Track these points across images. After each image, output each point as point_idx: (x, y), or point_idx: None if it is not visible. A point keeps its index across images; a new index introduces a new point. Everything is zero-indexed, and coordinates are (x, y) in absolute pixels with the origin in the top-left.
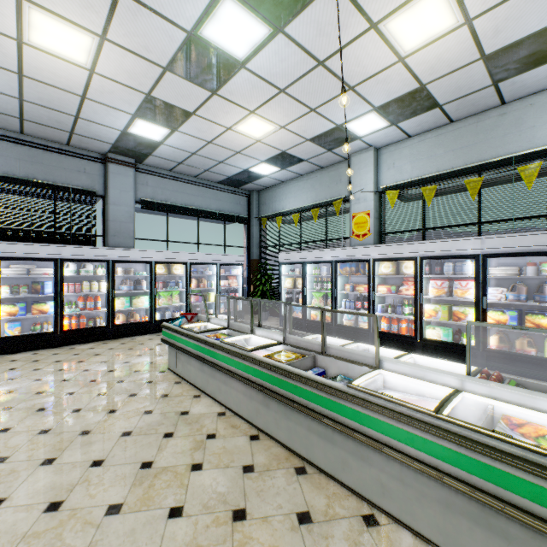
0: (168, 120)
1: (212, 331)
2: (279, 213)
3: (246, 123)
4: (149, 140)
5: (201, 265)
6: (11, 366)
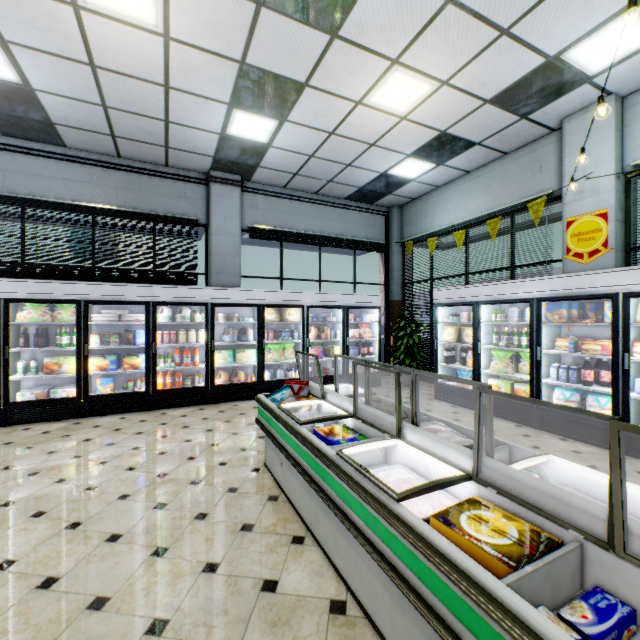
0: (274, 105)
1: (326, 420)
2: (432, 232)
3: (385, 87)
4: (254, 143)
5: (322, 309)
6: (89, 435)
